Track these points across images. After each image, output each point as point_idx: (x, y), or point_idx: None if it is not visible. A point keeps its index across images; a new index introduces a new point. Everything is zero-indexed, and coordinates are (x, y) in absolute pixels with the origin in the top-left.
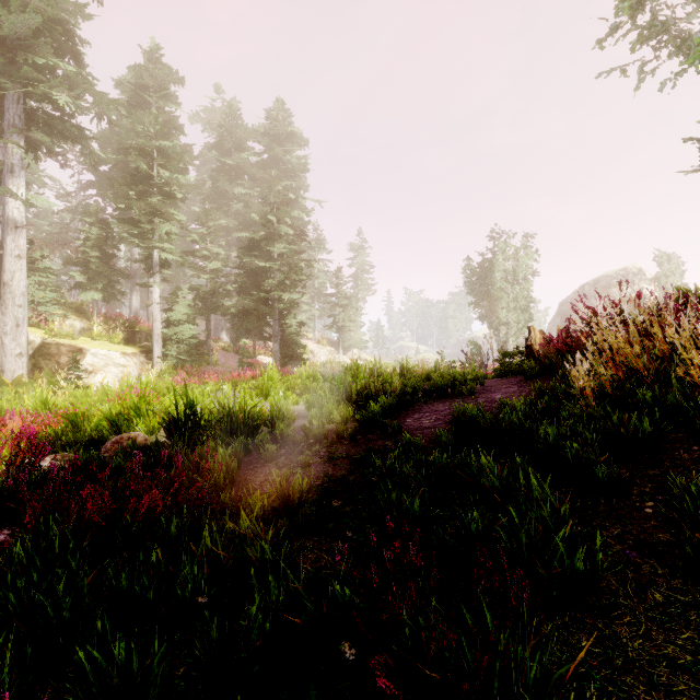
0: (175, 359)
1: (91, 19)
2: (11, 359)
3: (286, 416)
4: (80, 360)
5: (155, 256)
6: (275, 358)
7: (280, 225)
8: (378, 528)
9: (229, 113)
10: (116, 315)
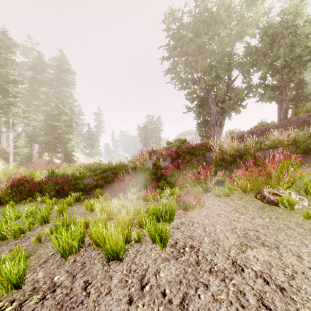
0: (19, 161)
1: None
2: None
3: (75, 174)
4: None
5: (10, 121)
6: (62, 160)
7: (64, 108)
8: None
9: (38, 55)
10: None
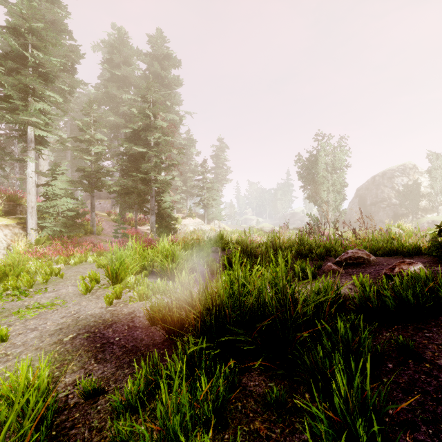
0: (52, 230)
1: None
2: None
3: None
4: None
5: (30, 133)
6: (151, 228)
7: (156, 119)
8: None
9: (118, 35)
10: None
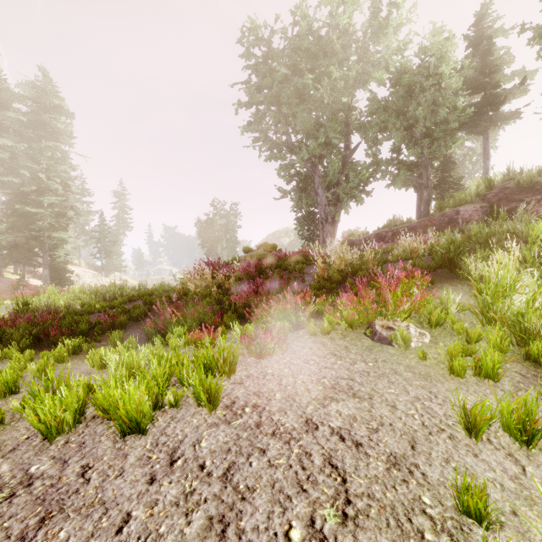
0: None
1: None
2: None
3: (73, 307)
4: None
5: None
6: (45, 280)
7: (50, 182)
8: None
9: None
10: None
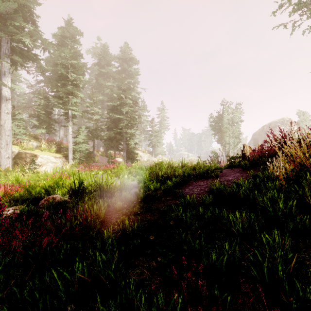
0: (78, 159)
1: (40, 5)
2: (4, 159)
3: (127, 187)
4: (35, 160)
5: (69, 113)
6: (124, 159)
7: (126, 99)
8: (175, 253)
9: (103, 49)
10: (52, 140)
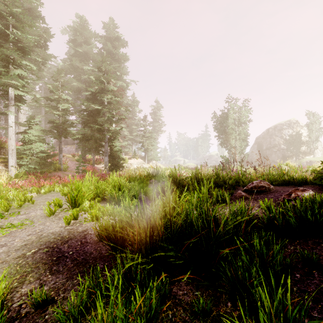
0: (28, 167)
1: None
2: None
3: None
4: None
5: (10, 92)
6: (105, 166)
7: (109, 85)
8: None
9: (80, 22)
10: None
